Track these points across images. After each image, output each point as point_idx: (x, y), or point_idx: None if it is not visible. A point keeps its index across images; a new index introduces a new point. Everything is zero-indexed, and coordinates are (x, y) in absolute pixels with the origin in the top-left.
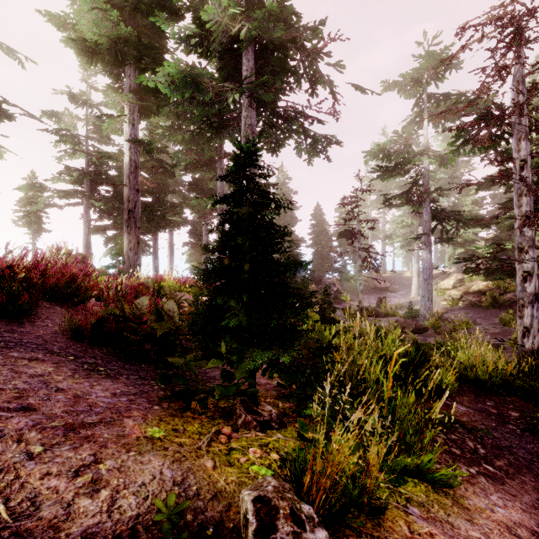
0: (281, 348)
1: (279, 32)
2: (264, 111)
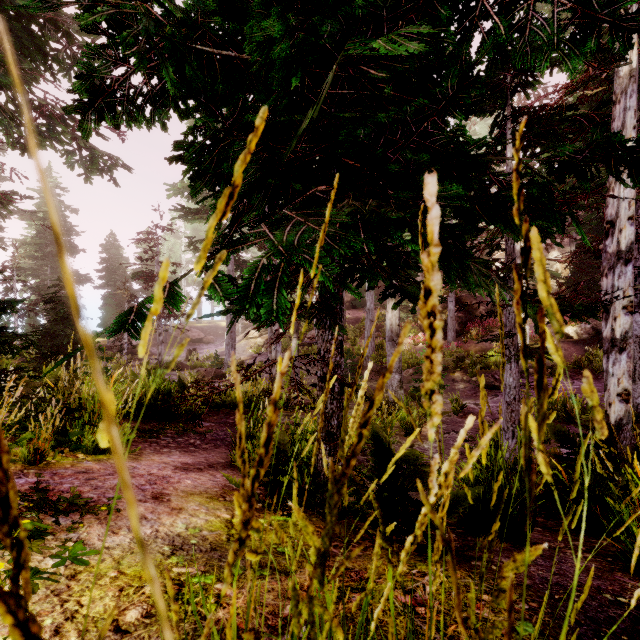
0: None
1: (26, 0)
2: (4, 90)
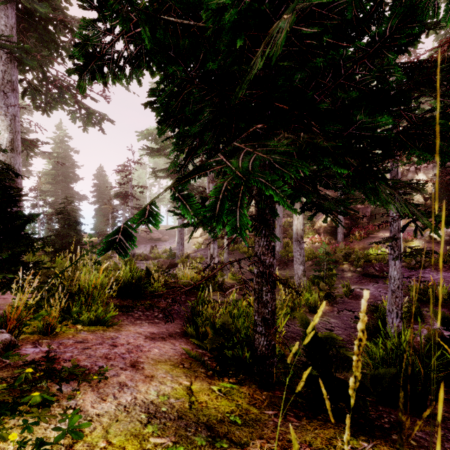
0: (14, 273)
1: (45, 8)
2: (31, 71)
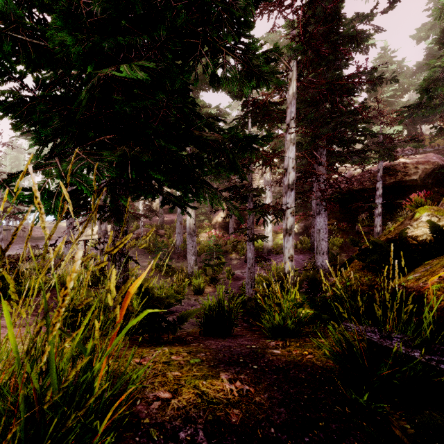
0: None
1: None
2: None
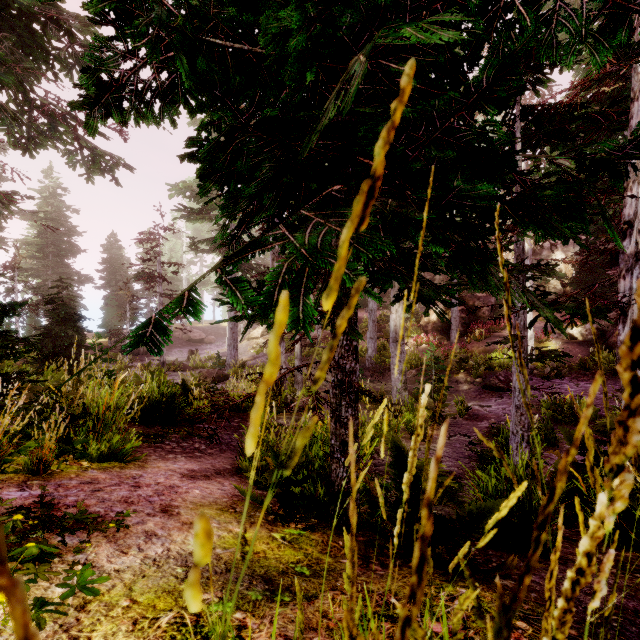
0: None
1: None
2: (5, 89)
